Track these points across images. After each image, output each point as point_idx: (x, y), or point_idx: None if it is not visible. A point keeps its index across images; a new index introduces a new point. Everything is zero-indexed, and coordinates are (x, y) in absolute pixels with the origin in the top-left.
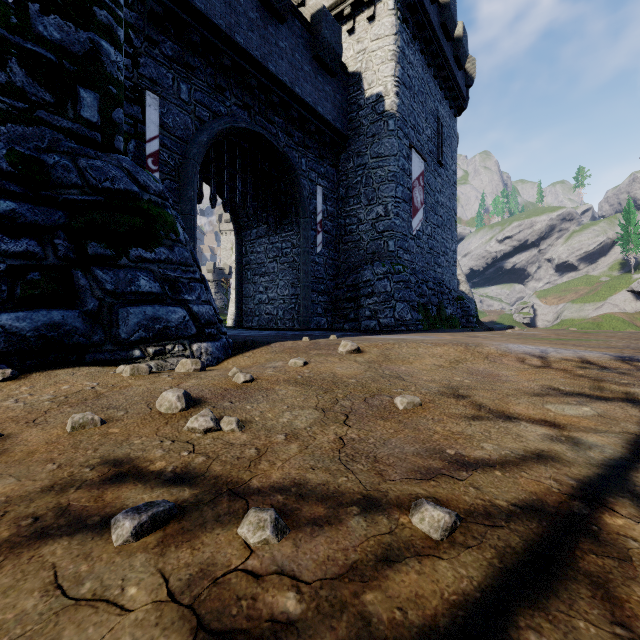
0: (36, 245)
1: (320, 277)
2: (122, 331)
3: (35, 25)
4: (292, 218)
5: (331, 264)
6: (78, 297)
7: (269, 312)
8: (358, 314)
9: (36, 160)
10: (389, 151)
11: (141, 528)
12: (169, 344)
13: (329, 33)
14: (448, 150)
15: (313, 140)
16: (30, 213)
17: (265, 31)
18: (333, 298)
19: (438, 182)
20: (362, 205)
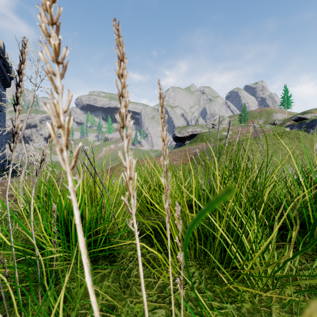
0: None
1: None
2: None
3: None
4: None
5: None
6: None
7: None
8: None
9: None
10: None
11: None
12: None
13: None
14: (3, 104)
15: None
16: None
17: None
18: None
19: (0, 118)
20: None
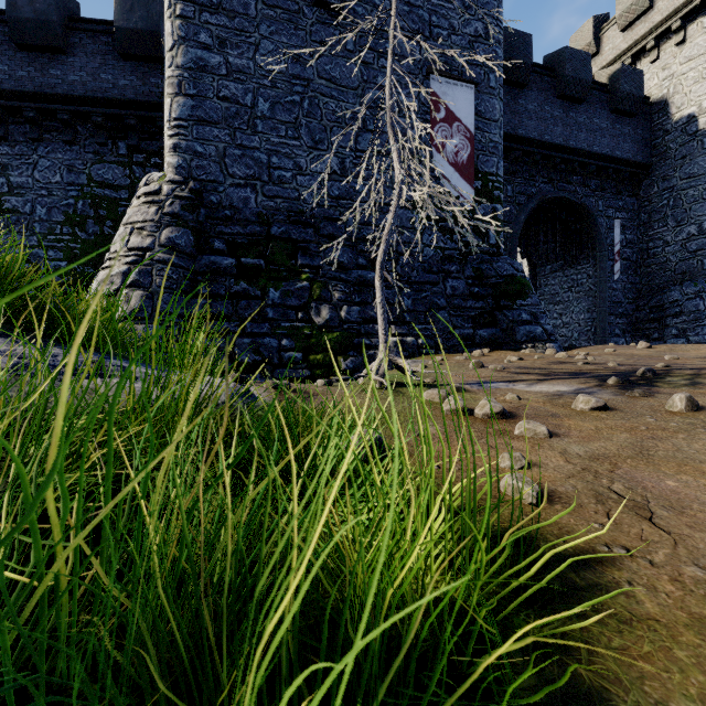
0: (484, 304)
1: (617, 301)
2: (517, 337)
3: (476, 213)
4: (588, 253)
5: (630, 288)
6: (498, 323)
7: (563, 335)
8: (663, 333)
9: (479, 269)
10: (704, 169)
11: (584, 363)
12: (536, 343)
13: (628, 85)
14: None
15: (610, 180)
16: (481, 291)
17: (566, 119)
18: (632, 320)
19: None
20: (669, 227)
